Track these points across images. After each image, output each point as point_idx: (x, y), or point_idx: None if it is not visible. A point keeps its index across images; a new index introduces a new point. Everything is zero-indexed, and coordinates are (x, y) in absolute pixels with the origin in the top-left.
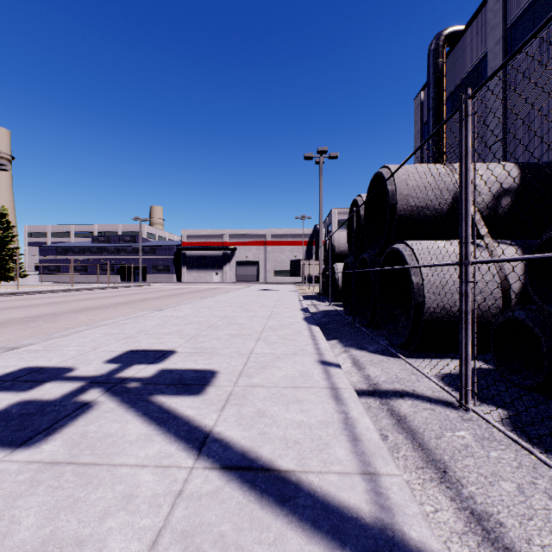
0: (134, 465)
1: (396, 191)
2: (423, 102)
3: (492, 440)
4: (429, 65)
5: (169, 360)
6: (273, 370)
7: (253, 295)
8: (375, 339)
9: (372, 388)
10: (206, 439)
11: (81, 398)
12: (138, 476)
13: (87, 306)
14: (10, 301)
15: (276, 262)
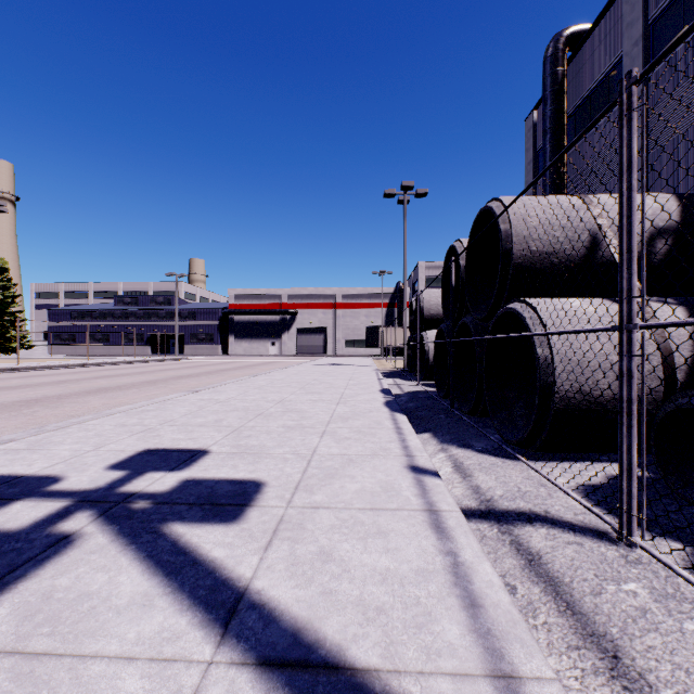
0: (115, 657)
1: (511, 232)
2: (536, 123)
3: (680, 599)
4: (545, 74)
5: (198, 464)
6: (344, 481)
7: (318, 371)
8: (482, 432)
9: (484, 507)
10: (238, 604)
11: (59, 528)
12: (117, 681)
13: (103, 386)
14: (6, 379)
15: (348, 330)
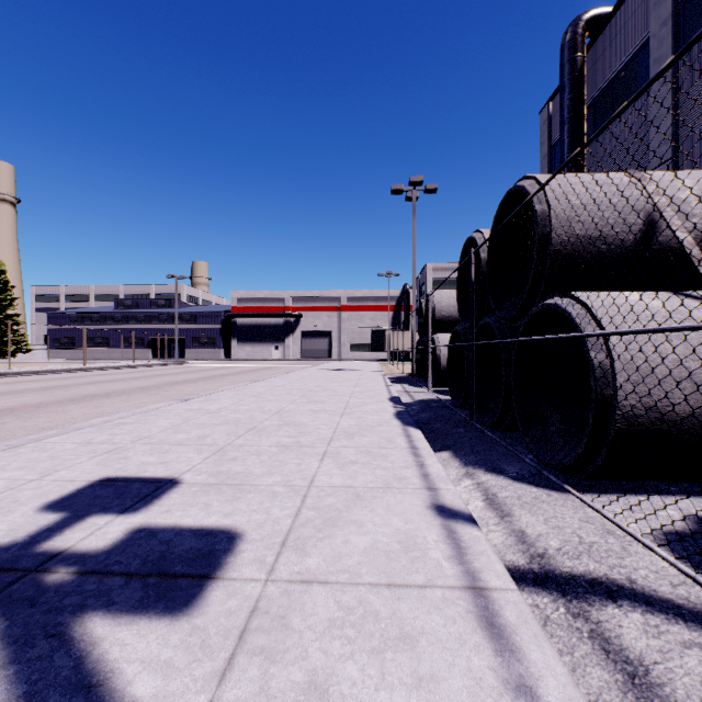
0: None
1: (550, 213)
2: (551, 115)
3: None
4: (563, 61)
5: (160, 502)
6: (349, 531)
7: (322, 377)
8: (513, 452)
9: (538, 566)
10: None
11: None
12: None
13: (91, 393)
14: None
15: (353, 333)
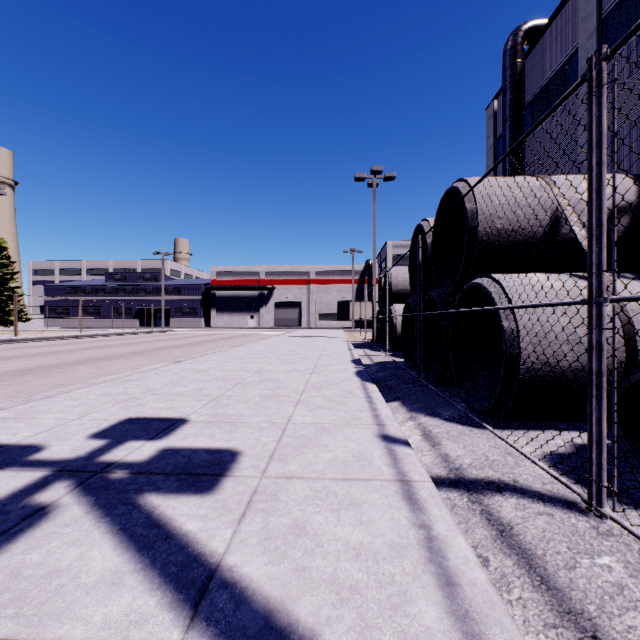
0: None
1: (477, 210)
2: (496, 112)
3: None
4: (504, 66)
5: (177, 433)
6: (318, 450)
7: (293, 343)
8: (449, 401)
9: (454, 475)
10: (209, 582)
11: (36, 499)
12: None
13: (93, 356)
14: (3, 350)
15: (321, 304)
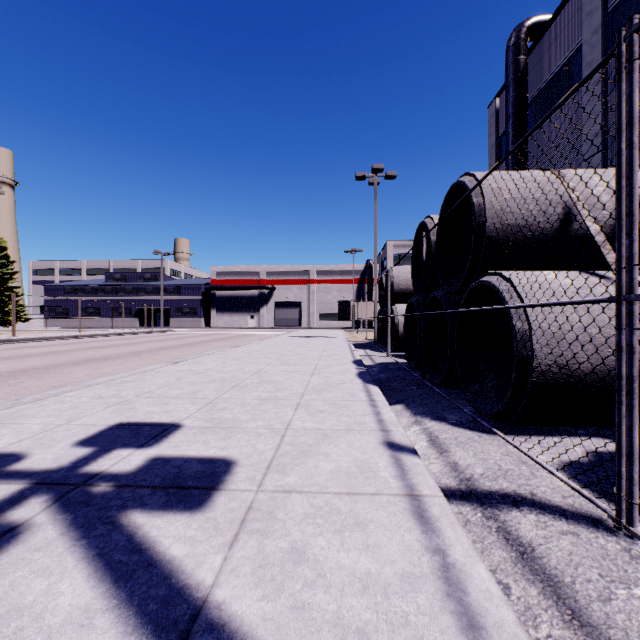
0: None
1: (484, 205)
2: (498, 110)
3: None
4: (507, 63)
5: (168, 440)
6: (319, 459)
7: (293, 343)
8: (455, 404)
9: (465, 486)
10: (193, 624)
11: (7, 517)
12: None
13: (90, 357)
14: None
15: (321, 304)
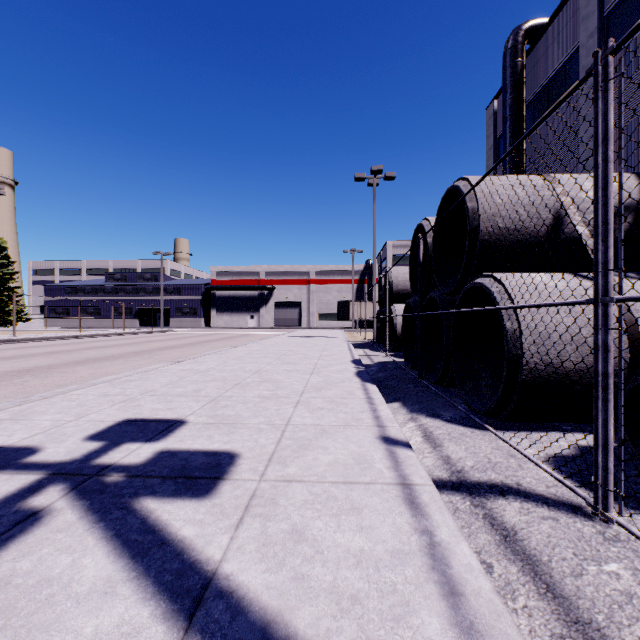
0: None
1: (478, 209)
2: (496, 112)
3: None
4: (505, 65)
5: (174, 435)
6: (317, 452)
7: (293, 343)
8: (450, 402)
9: (456, 478)
10: (205, 591)
11: (29, 504)
12: None
13: (92, 357)
14: (2, 350)
15: (321, 304)
